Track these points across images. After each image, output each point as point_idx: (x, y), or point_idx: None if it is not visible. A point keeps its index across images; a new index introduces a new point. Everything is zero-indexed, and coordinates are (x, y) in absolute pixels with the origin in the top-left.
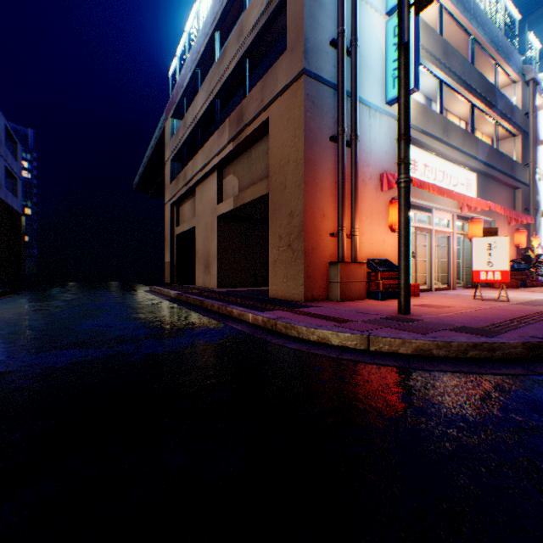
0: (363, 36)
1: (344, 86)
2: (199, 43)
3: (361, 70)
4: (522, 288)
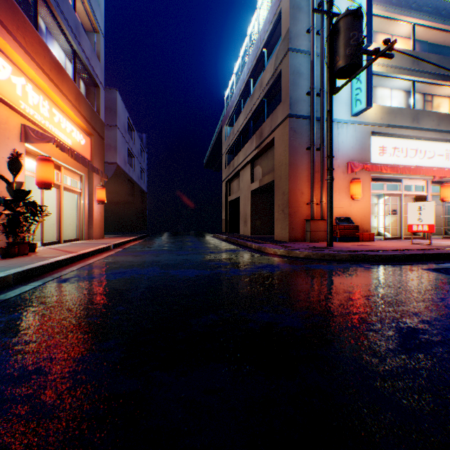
0: None
1: (314, 118)
2: (240, 84)
3: None
4: None
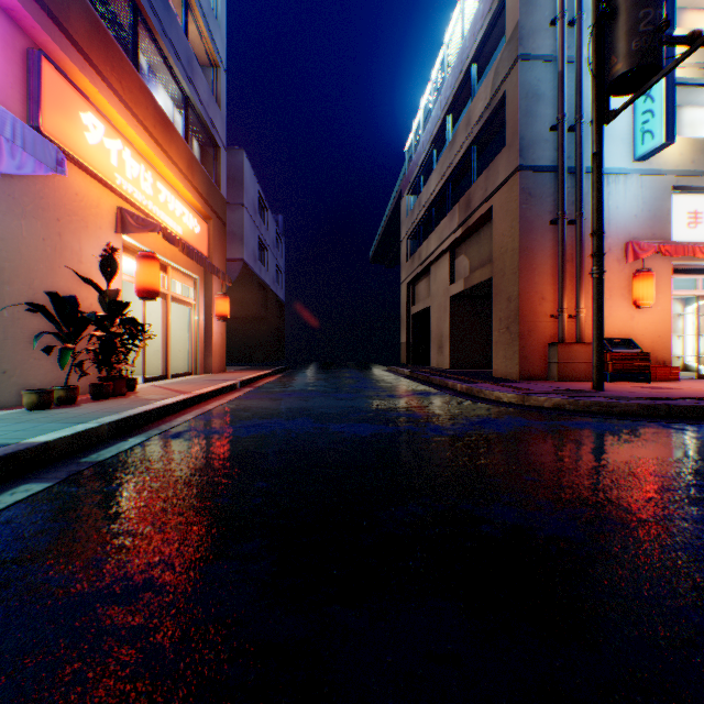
0: None
1: (564, 169)
2: (432, 124)
3: None
4: None
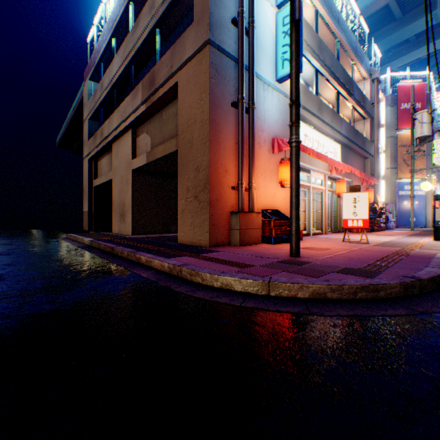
0: (259, 21)
1: (244, 59)
2: (115, 13)
3: (257, 50)
4: (371, 233)
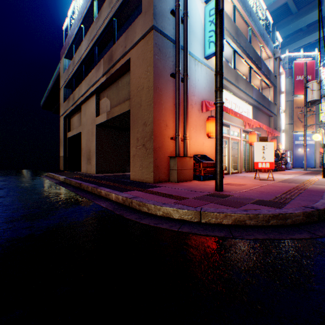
0: (191, 13)
1: (180, 41)
2: (83, 7)
3: (190, 34)
4: (275, 172)
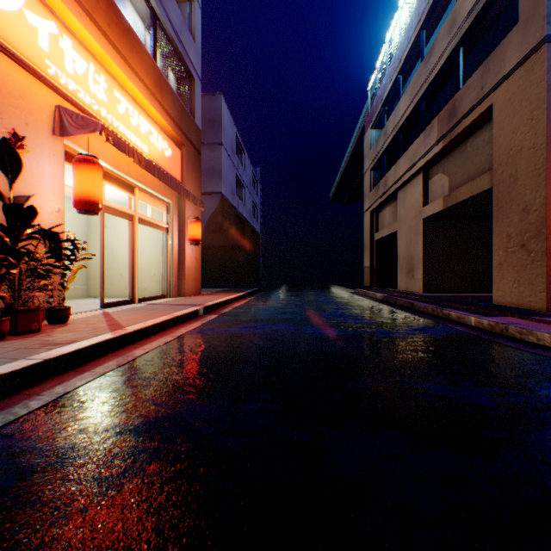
0: None
1: None
2: (401, 49)
3: None
4: None
